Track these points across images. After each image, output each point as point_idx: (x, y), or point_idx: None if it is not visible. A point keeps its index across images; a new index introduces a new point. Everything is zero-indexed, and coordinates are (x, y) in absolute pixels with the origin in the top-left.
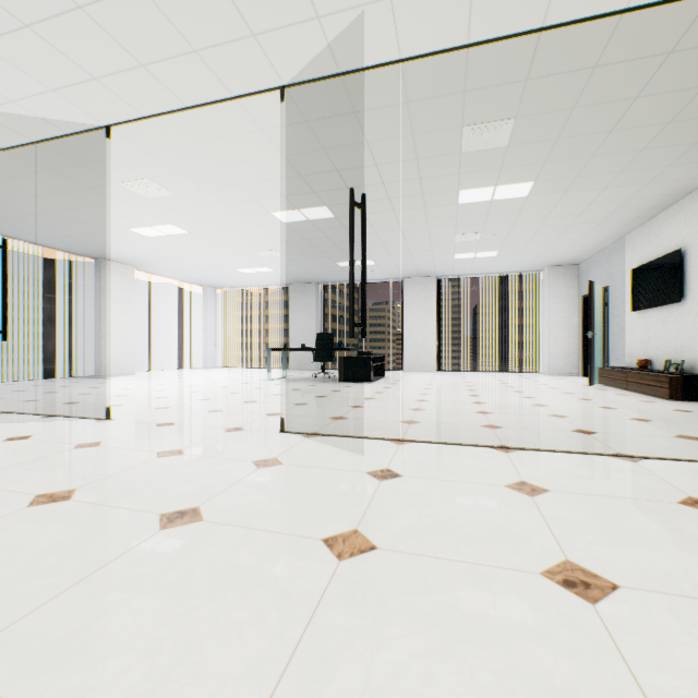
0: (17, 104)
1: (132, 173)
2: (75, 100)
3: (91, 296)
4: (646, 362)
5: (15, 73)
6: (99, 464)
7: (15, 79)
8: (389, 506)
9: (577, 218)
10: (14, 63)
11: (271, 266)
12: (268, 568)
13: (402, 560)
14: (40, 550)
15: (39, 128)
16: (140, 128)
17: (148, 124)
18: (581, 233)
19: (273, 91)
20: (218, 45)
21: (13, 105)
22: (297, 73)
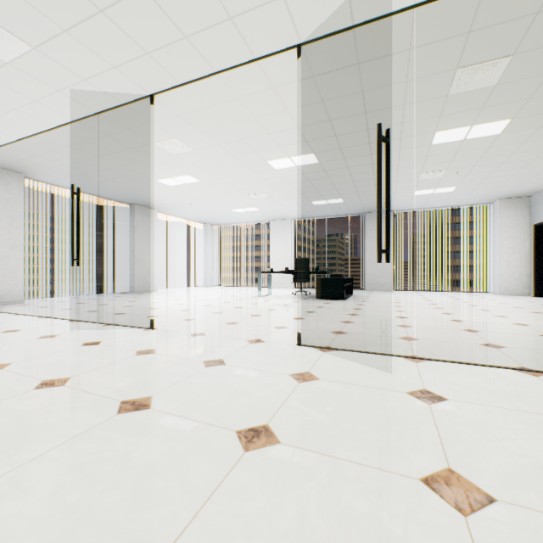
0: (88, 81)
1: (165, 134)
2: (130, 74)
3: (127, 232)
4: None
5: (89, 55)
6: (161, 371)
7: (89, 60)
8: (463, 438)
9: None
10: (89, 46)
11: (258, 206)
12: (387, 519)
13: (542, 522)
14: (143, 468)
15: (102, 101)
16: (176, 94)
17: (183, 91)
18: (542, 167)
19: (290, 49)
20: (251, 10)
21: (85, 83)
22: (314, 30)
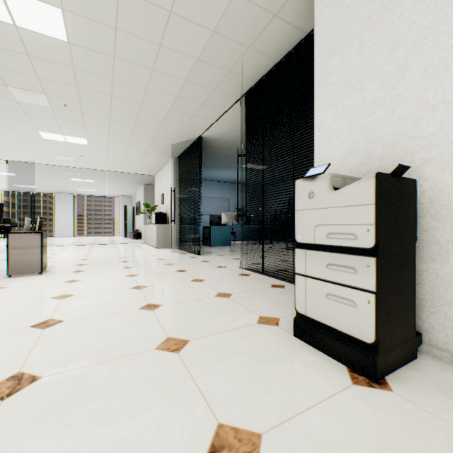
0: None
1: None
2: None
3: None
4: (137, 230)
5: None
6: None
7: None
8: None
9: (117, 187)
10: None
11: None
12: None
13: None
14: None
15: None
16: None
17: None
18: (122, 190)
19: (4, 160)
20: None
21: None
22: (14, 160)
